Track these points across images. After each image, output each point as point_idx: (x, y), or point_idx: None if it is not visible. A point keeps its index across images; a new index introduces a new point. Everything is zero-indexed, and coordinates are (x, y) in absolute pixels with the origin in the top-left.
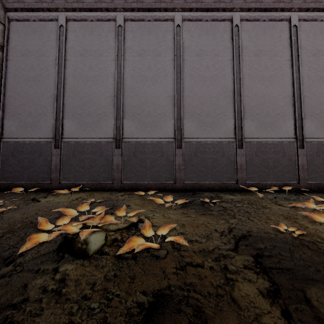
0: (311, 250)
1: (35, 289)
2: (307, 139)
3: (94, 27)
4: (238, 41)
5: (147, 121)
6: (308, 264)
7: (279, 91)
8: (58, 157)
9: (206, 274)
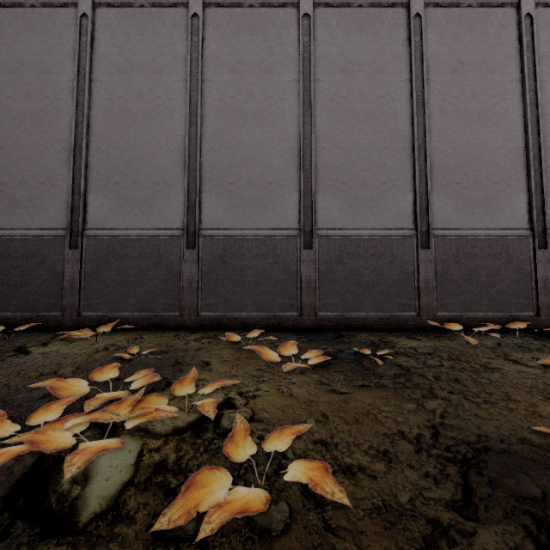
0: None
1: None
2: None
3: (146, 18)
4: (421, 44)
5: (247, 196)
6: None
7: (499, 139)
8: (77, 265)
9: None
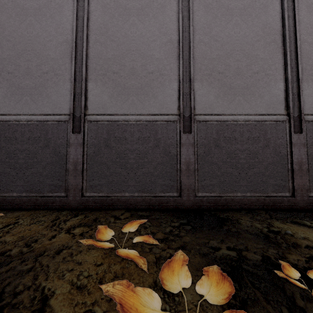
0: None
1: None
2: None
3: None
4: None
5: (130, 84)
6: None
7: None
8: None
9: None
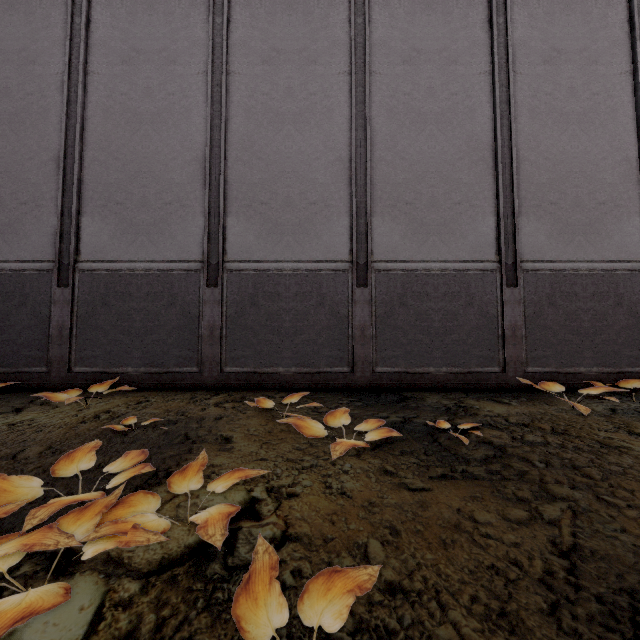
0: None
1: None
2: None
3: None
4: (505, 27)
5: (284, 220)
6: None
7: (605, 148)
8: (67, 307)
9: None
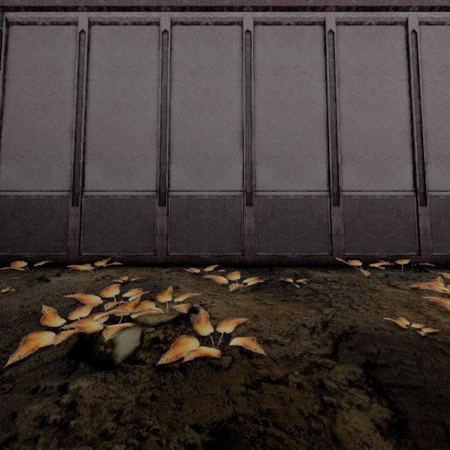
0: (447, 357)
1: (29, 421)
2: (431, 193)
3: (128, 33)
4: (333, 53)
5: (204, 166)
6: (446, 378)
7: (391, 124)
8: (78, 218)
9: (292, 395)
